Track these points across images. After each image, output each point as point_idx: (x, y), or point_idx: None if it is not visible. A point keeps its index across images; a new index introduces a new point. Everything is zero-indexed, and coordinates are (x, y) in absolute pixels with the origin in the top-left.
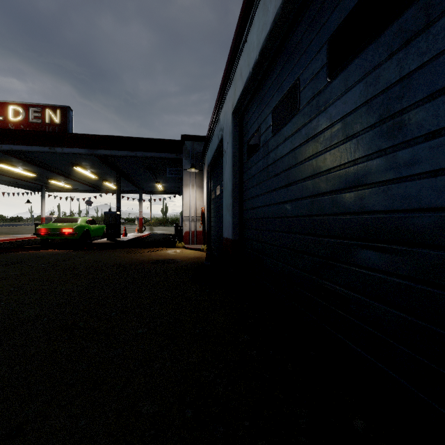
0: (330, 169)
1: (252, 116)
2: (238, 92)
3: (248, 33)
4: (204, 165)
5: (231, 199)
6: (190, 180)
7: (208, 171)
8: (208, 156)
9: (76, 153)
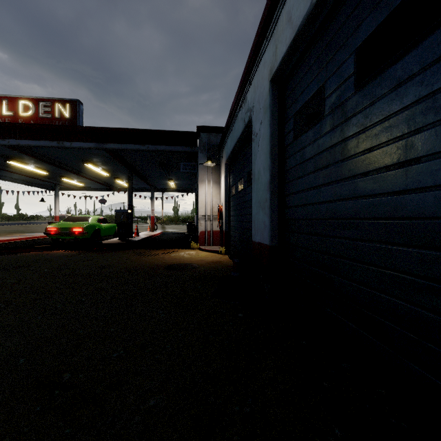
0: None
1: (304, 77)
2: (282, 47)
3: None
4: (222, 158)
5: (269, 193)
6: (205, 175)
7: (226, 164)
8: (227, 147)
9: (85, 147)
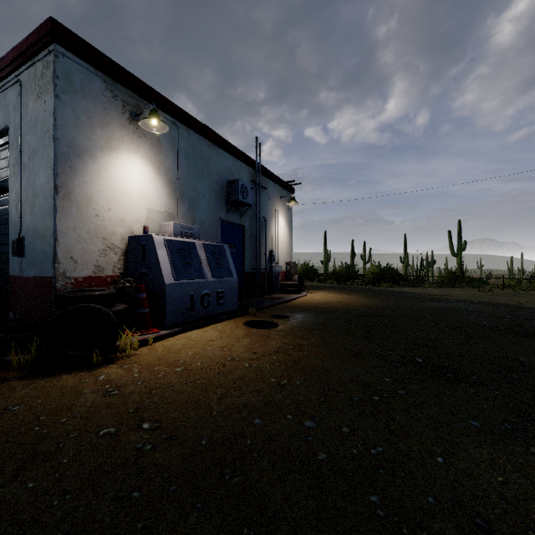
0: None
1: None
2: None
3: None
4: None
5: None
6: None
7: None
8: None
9: None
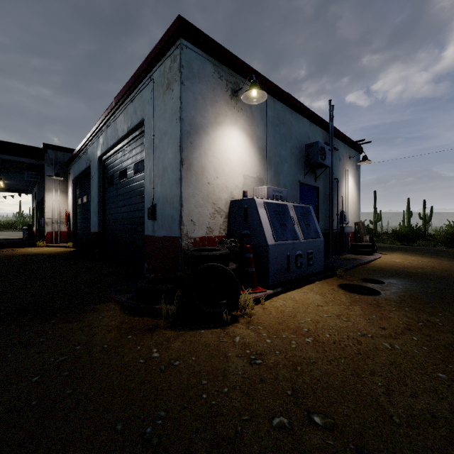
0: (134, 204)
1: (110, 166)
2: (102, 150)
3: (108, 128)
4: (70, 174)
5: (98, 208)
6: (53, 185)
7: (74, 181)
8: (74, 170)
9: None
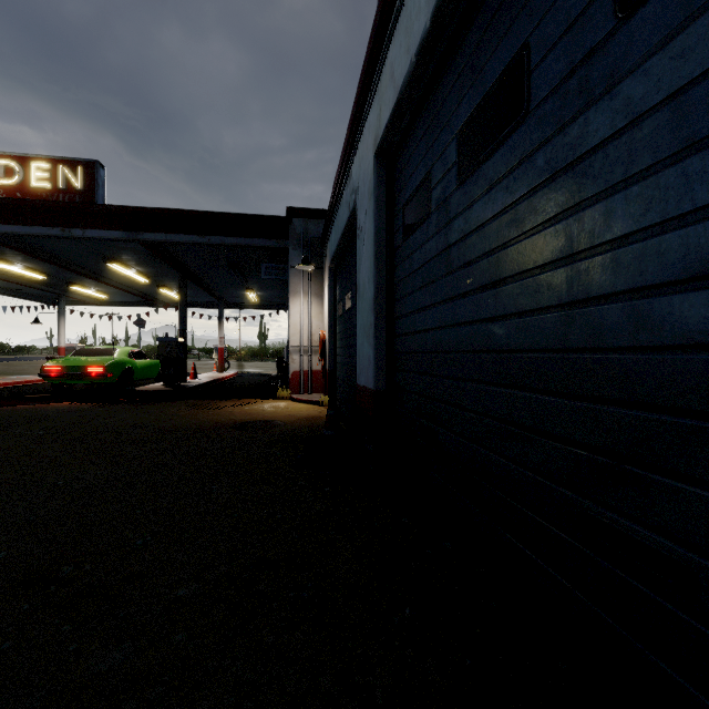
0: (627, 235)
1: (413, 155)
2: (385, 111)
3: None
4: (325, 258)
5: (373, 315)
6: (301, 284)
7: (331, 268)
8: (331, 243)
9: (108, 238)
